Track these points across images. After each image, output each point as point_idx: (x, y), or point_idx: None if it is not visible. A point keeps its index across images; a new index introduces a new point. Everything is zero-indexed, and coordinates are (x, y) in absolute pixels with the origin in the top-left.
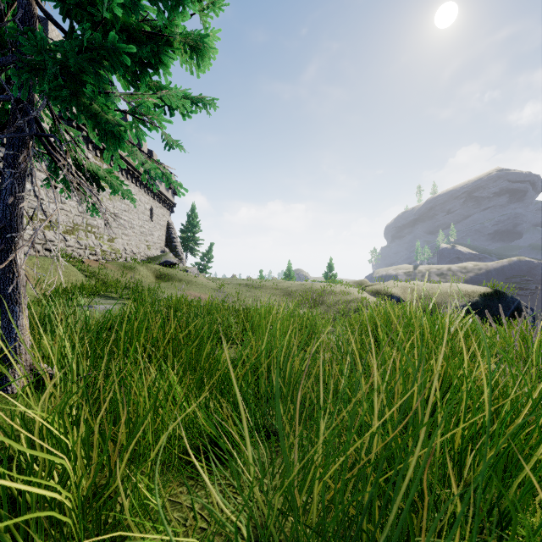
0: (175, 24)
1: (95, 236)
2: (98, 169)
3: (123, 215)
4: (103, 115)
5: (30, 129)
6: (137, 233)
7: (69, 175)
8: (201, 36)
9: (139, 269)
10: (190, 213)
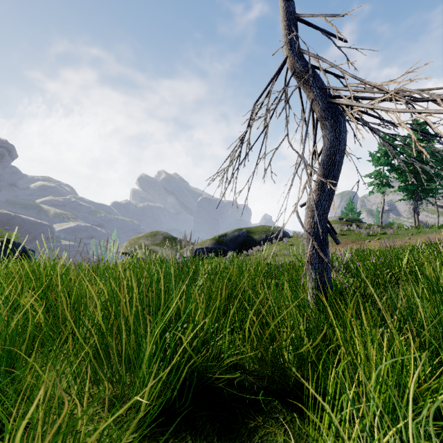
0: None
1: None
2: None
3: None
4: None
5: None
6: None
7: None
8: None
9: None
10: None
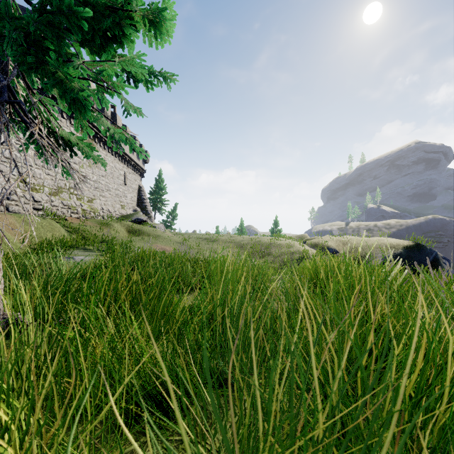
0: (136, 0)
1: (76, 197)
2: (70, 136)
3: (100, 180)
4: (67, 82)
5: (2, 97)
6: (113, 195)
7: (40, 140)
8: (160, 10)
9: (114, 225)
10: (158, 178)
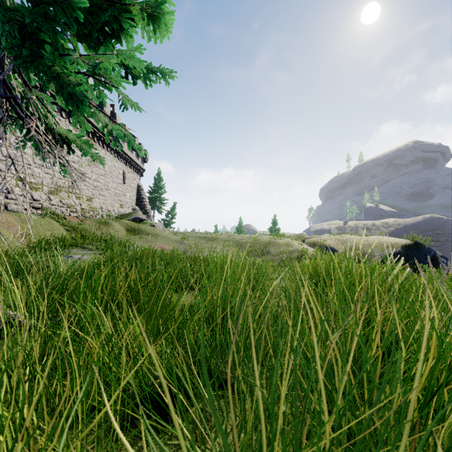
0: None
1: (75, 196)
2: (68, 133)
3: (99, 179)
4: (64, 76)
5: None
6: (112, 194)
7: (37, 137)
8: (158, 3)
9: (113, 224)
10: (157, 177)
